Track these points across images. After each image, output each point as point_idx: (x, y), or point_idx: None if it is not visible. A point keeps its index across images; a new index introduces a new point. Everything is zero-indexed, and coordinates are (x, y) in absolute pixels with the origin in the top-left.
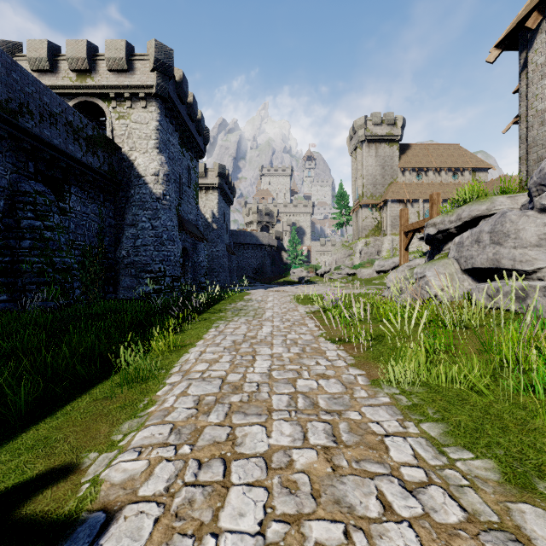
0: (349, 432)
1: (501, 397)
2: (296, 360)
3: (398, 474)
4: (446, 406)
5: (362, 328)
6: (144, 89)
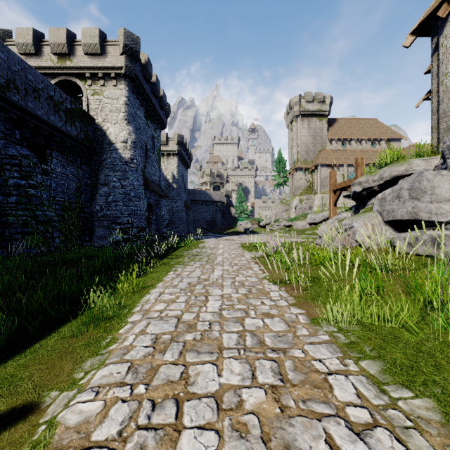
0: (294, 371)
1: (432, 336)
2: (244, 300)
3: (344, 415)
4: (381, 344)
5: (300, 272)
6: (115, 70)
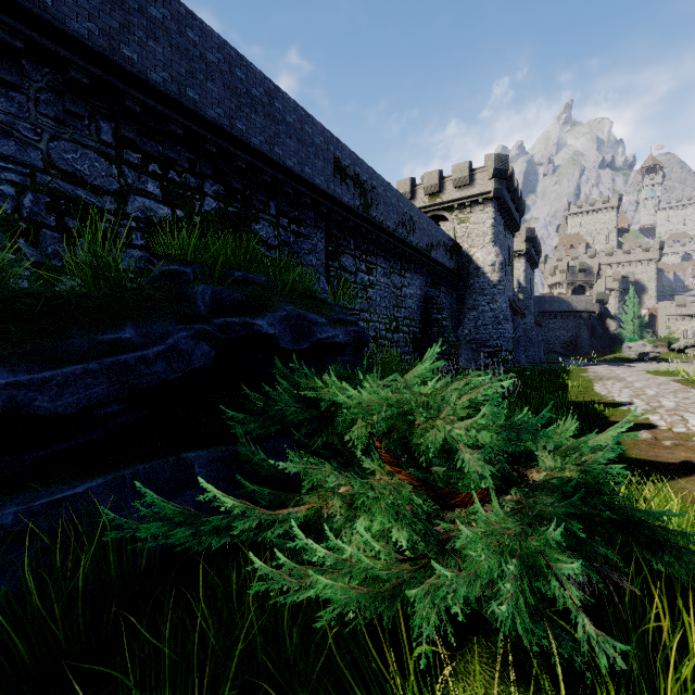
0: None
1: None
2: (672, 392)
3: None
4: None
5: None
6: (482, 195)
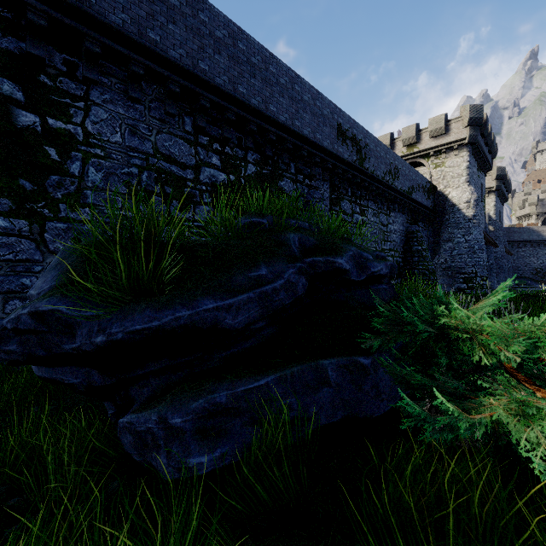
0: None
1: None
2: None
3: None
4: None
5: None
6: (457, 142)
